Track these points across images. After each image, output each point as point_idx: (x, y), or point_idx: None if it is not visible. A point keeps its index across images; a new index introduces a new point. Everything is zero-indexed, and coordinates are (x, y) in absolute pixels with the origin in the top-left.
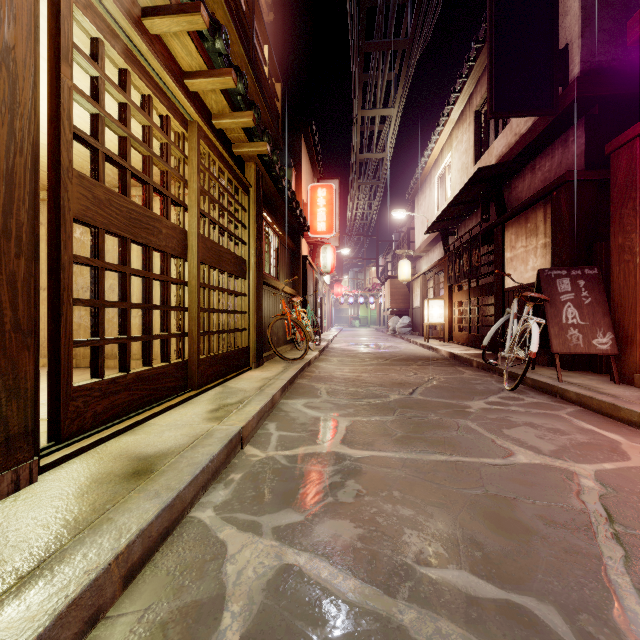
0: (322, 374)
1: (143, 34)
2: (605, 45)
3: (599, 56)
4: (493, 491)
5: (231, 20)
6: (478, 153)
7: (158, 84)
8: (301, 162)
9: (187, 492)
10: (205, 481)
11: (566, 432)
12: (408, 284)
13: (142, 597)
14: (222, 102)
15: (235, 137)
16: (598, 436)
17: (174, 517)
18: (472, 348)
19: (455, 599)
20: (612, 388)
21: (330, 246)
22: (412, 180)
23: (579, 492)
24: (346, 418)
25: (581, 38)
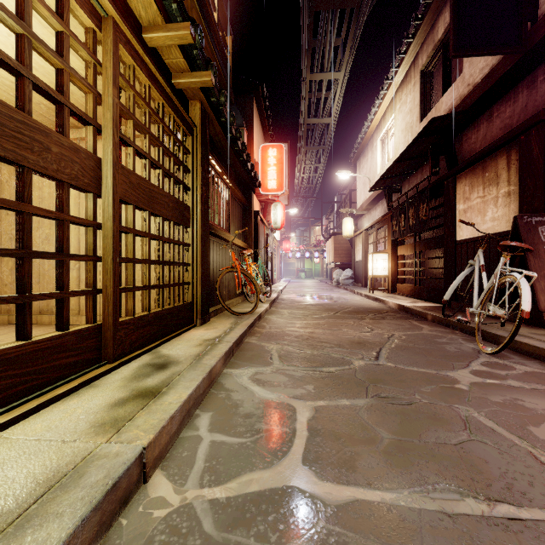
0: (273, 330)
1: None
2: None
3: None
4: None
5: None
6: (423, 111)
7: None
8: (253, 123)
9: None
10: None
11: None
12: (350, 240)
13: None
14: (151, 6)
15: (174, 64)
16: None
17: None
18: (418, 300)
19: None
20: None
21: (280, 203)
22: (355, 144)
23: None
24: (306, 403)
25: None
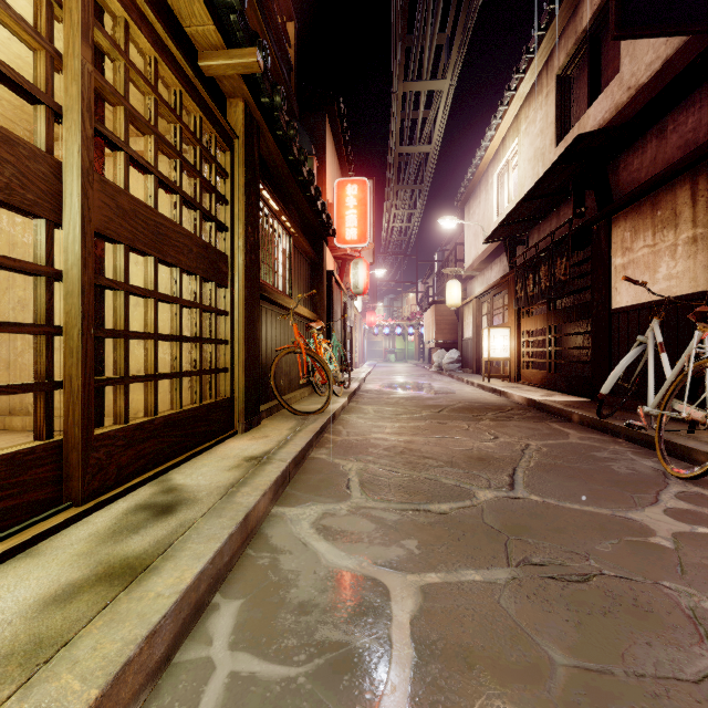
0: (352, 438)
1: None
2: None
3: None
4: None
5: None
6: (560, 131)
7: None
8: (325, 150)
9: None
10: None
11: None
12: (456, 310)
13: None
14: None
15: (200, 35)
16: None
17: None
18: (554, 392)
19: None
20: None
21: (362, 260)
22: (463, 182)
23: None
24: (406, 578)
25: None
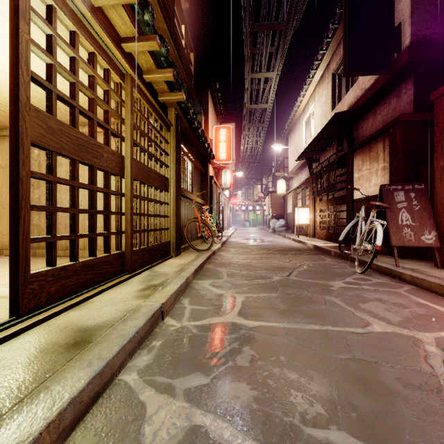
0: (223, 261)
1: (88, 6)
2: (428, 23)
3: (424, 31)
4: (358, 356)
5: (157, 3)
6: (334, 103)
7: (100, 45)
8: (208, 110)
9: (116, 359)
10: (132, 348)
11: (407, 306)
12: (283, 197)
13: None
14: (150, 61)
15: (160, 88)
16: (432, 309)
17: (104, 382)
18: (330, 242)
19: None
20: (437, 272)
21: (229, 170)
22: (286, 123)
23: (426, 357)
24: (241, 295)
25: (411, 18)
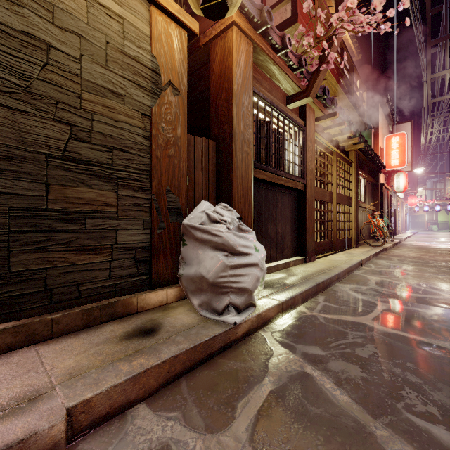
0: (395, 254)
1: (323, 135)
2: None
3: None
4: None
5: (345, 95)
6: None
7: (326, 147)
8: (378, 123)
9: (352, 267)
10: (355, 268)
11: None
12: None
13: (351, 277)
14: (344, 138)
15: (347, 145)
16: None
17: (351, 270)
18: None
19: (430, 287)
20: None
21: (402, 173)
22: None
23: None
24: (407, 266)
25: None
